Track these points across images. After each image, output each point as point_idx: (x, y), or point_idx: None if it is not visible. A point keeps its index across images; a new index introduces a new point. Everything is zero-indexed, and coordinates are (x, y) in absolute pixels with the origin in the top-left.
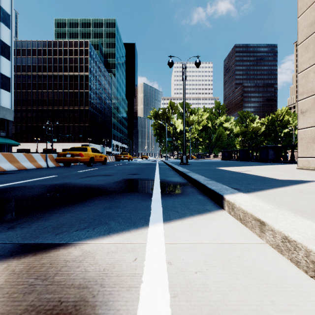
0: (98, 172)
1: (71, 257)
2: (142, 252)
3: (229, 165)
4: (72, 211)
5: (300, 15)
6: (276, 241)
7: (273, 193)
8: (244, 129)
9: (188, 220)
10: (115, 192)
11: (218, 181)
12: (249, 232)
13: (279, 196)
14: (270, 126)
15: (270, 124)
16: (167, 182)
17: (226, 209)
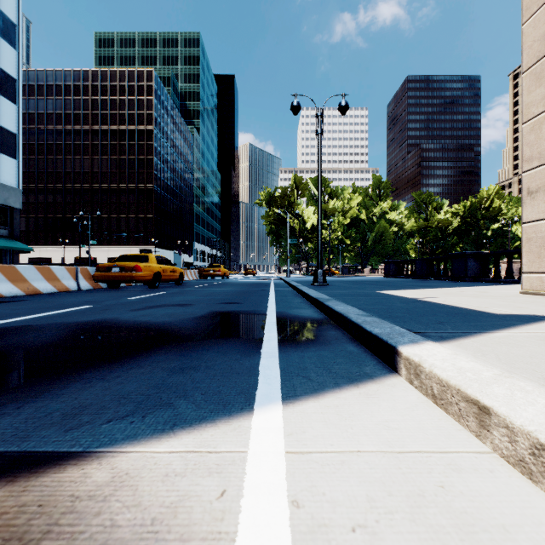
0: (167, 298)
1: (87, 488)
2: (239, 474)
3: (399, 286)
4: (107, 378)
5: (526, 20)
6: (518, 451)
7: (490, 341)
8: (423, 224)
9: (331, 398)
10: (194, 337)
11: (384, 317)
12: (454, 424)
13: (503, 347)
14: (469, 219)
15: (469, 214)
16: (289, 318)
17: (402, 374)
